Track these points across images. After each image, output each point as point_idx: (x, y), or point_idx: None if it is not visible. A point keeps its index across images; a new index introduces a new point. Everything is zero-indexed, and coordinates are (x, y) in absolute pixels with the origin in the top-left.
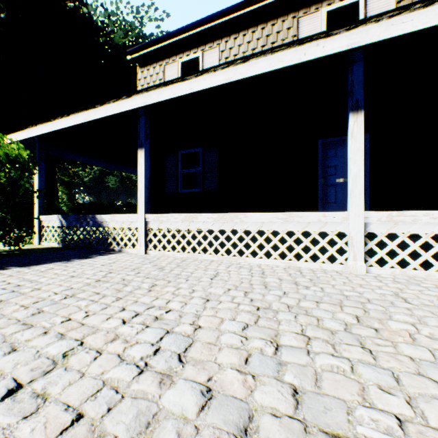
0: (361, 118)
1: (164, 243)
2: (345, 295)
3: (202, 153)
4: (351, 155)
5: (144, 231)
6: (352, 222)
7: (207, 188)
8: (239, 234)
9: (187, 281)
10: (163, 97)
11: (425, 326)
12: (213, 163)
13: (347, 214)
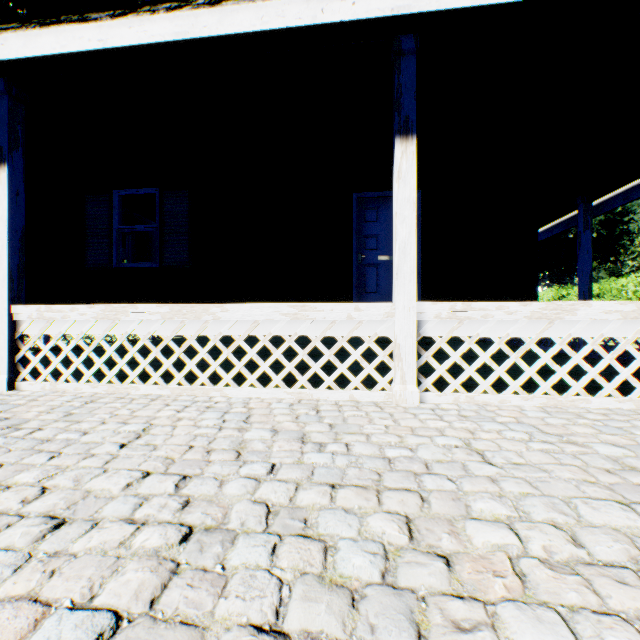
0: (412, 147)
1: (57, 365)
2: (388, 460)
3: (159, 198)
4: (398, 207)
5: (6, 342)
6: (399, 319)
7: (170, 262)
8: (213, 343)
9: (49, 461)
10: (37, 49)
11: (531, 525)
12: (182, 218)
13: (392, 307)
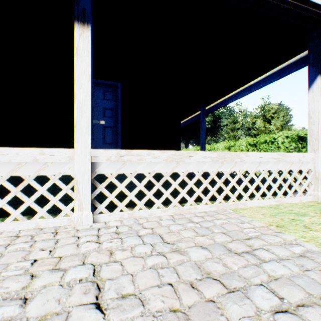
0: (88, 33)
1: None
2: None
3: None
4: (77, 76)
5: None
6: (78, 161)
7: None
8: None
9: None
10: None
11: None
12: None
13: (73, 152)
